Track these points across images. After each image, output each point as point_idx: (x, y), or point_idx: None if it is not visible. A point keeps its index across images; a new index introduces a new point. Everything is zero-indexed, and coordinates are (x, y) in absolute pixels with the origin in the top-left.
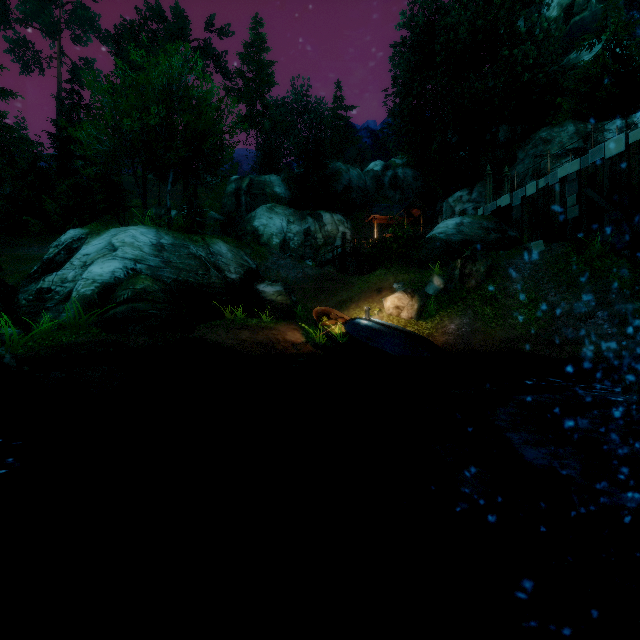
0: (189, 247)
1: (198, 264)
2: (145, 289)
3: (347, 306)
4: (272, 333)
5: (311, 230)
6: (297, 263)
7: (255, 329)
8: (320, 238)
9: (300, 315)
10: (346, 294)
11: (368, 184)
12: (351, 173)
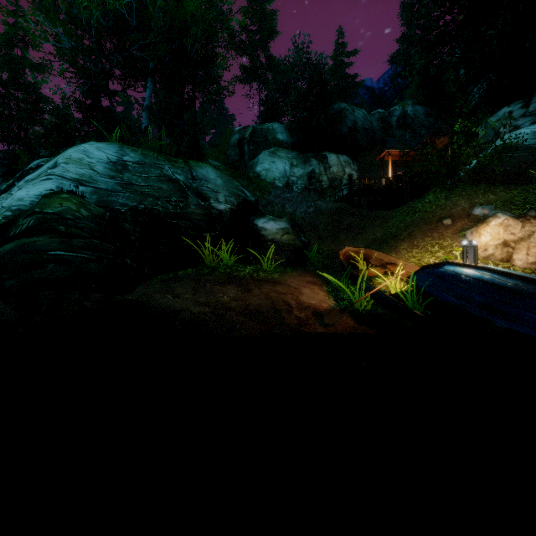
0: (163, 167)
1: (172, 189)
2: (60, 214)
3: (392, 246)
4: (276, 290)
5: (315, 172)
6: (306, 196)
7: (247, 283)
8: (325, 181)
9: (313, 261)
10: (380, 230)
11: (374, 125)
12: (356, 114)
